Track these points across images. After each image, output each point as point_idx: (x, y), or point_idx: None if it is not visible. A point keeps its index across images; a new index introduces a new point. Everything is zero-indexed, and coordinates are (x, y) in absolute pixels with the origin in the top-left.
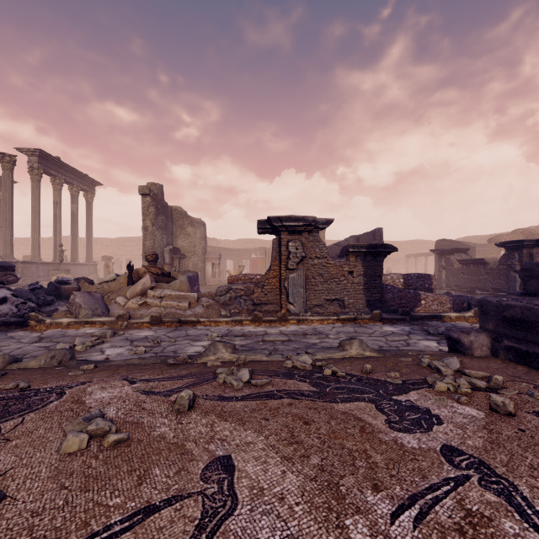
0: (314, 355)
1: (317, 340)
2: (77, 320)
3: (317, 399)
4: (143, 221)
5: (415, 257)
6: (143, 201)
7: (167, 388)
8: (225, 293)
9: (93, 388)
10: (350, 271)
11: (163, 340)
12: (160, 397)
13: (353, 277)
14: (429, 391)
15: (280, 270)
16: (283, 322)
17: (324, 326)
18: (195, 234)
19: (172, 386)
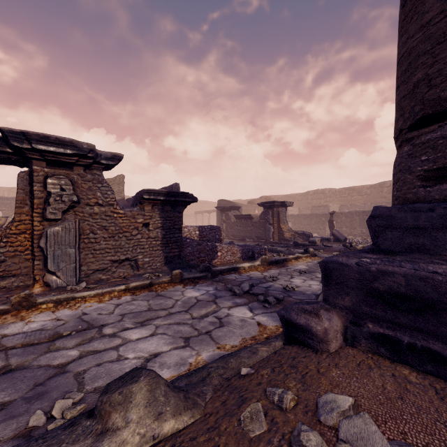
0: None
1: (73, 352)
2: None
3: None
4: None
5: (202, 213)
6: None
7: None
8: None
9: None
10: (146, 223)
11: None
12: None
13: (149, 230)
14: None
15: (33, 222)
16: (25, 310)
17: (103, 305)
18: None
19: None
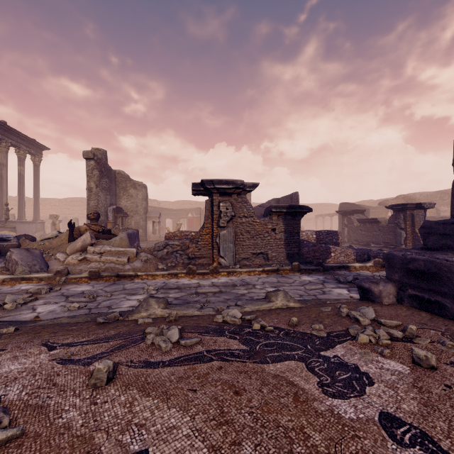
0: (243, 308)
1: (245, 291)
2: (12, 277)
3: (248, 360)
4: (87, 183)
5: (323, 217)
6: (87, 165)
7: (88, 354)
8: (162, 248)
9: (2, 359)
10: (273, 228)
11: (100, 295)
12: (78, 367)
13: (275, 233)
14: (353, 343)
15: (213, 228)
16: (215, 274)
17: (251, 277)
18: (137, 195)
19: (95, 351)
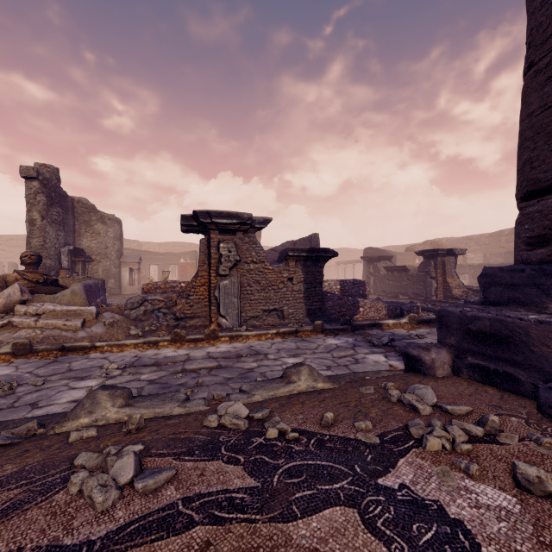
0: (251, 395)
1: (254, 364)
2: None
3: (259, 515)
4: (28, 213)
5: (345, 264)
6: (28, 186)
7: None
8: (138, 306)
9: None
10: (290, 278)
11: (24, 383)
12: None
13: (293, 284)
14: (421, 454)
15: (210, 277)
16: (212, 340)
17: (262, 342)
18: (107, 233)
19: None
